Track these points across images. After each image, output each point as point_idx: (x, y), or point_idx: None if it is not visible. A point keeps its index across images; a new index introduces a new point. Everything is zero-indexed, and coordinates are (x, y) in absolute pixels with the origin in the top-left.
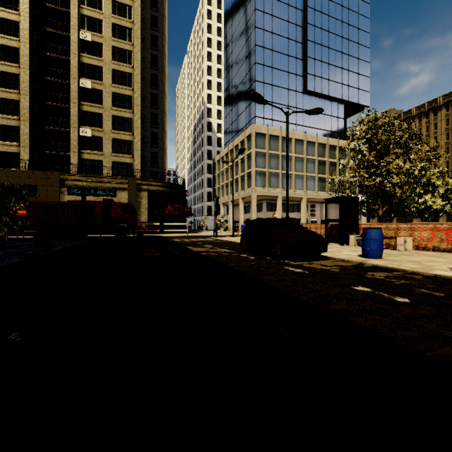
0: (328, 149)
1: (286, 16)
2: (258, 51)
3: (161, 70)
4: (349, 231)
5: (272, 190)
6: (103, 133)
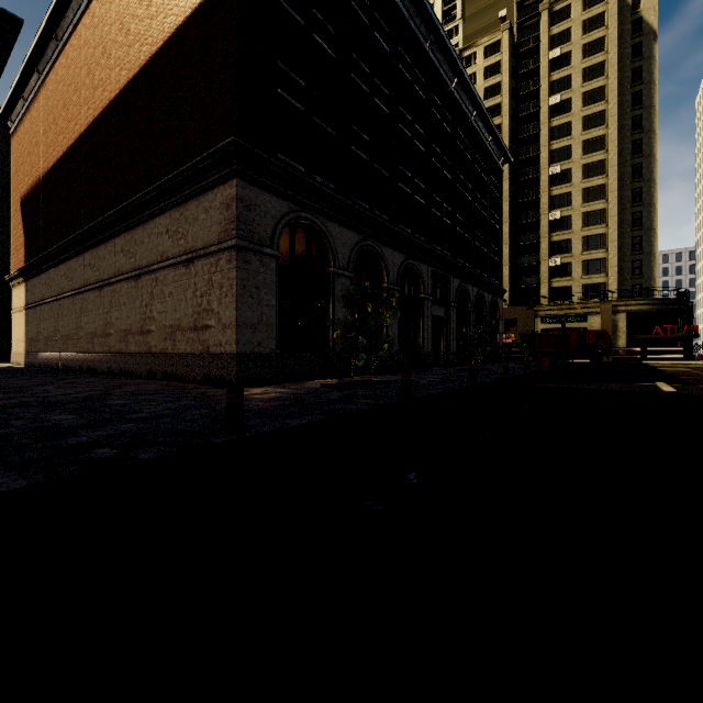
0: None
1: None
2: None
3: (647, 155)
4: None
5: None
6: (572, 257)
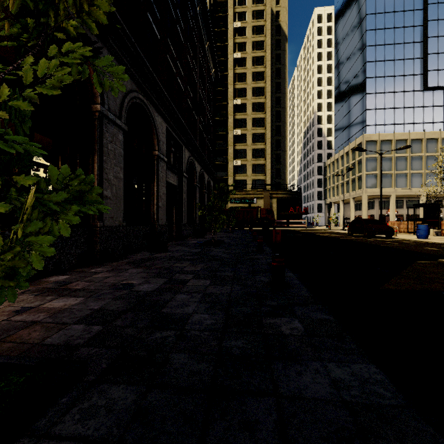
0: None
1: (401, 23)
2: (369, 66)
3: (282, 107)
4: (433, 226)
5: (384, 190)
6: (247, 161)
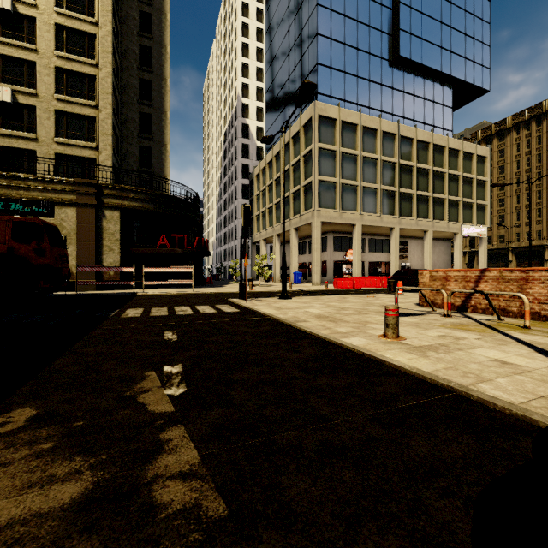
0: (432, 151)
1: None
2: None
3: (157, 7)
4: None
5: (347, 214)
6: (36, 98)
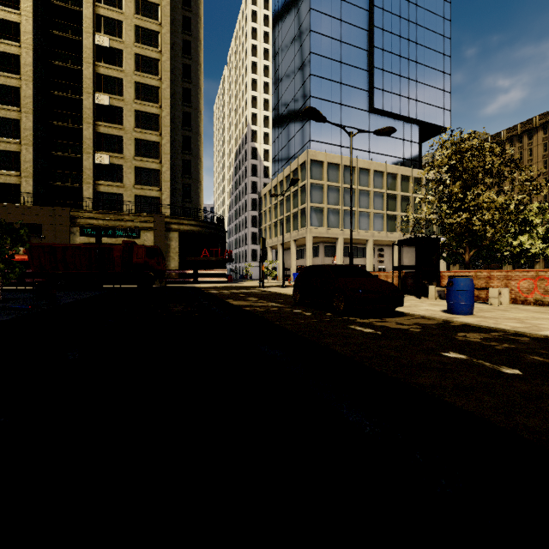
0: (399, 180)
1: (348, 17)
2: (313, 60)
3: (195, 84)
4: (428, 280)
5: (332, 230)
6: (124, 160)
